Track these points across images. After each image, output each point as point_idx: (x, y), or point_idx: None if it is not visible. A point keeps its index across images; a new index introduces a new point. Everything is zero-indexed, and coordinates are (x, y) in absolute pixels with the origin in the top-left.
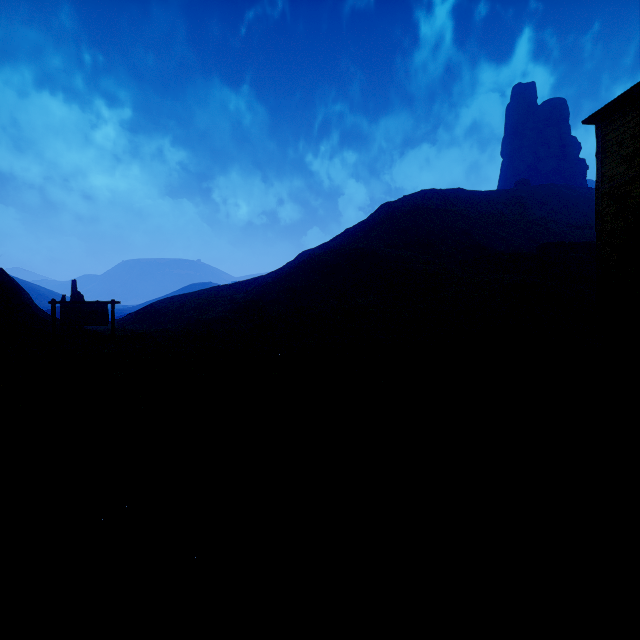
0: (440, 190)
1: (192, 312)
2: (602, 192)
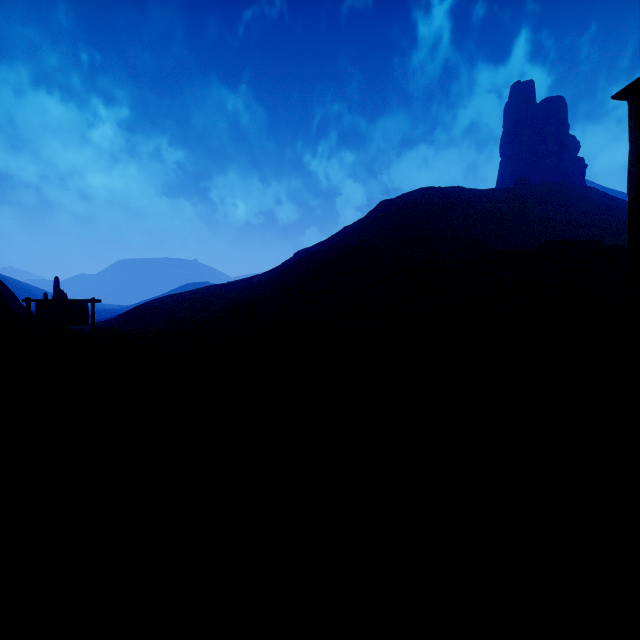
0: (439, 188)
1: (185, 312)
2: (636, 175)
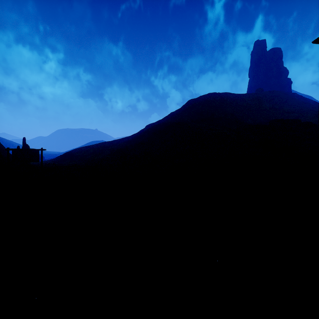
0: (218, 93)
1: (90, 155)
2: None
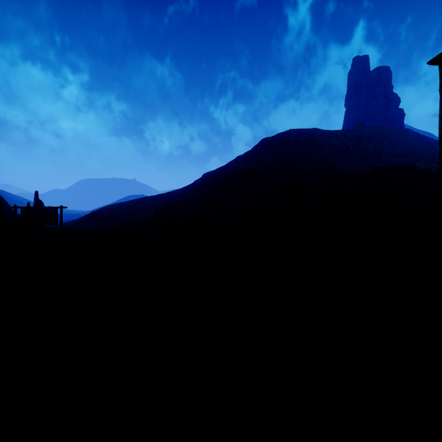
0: (303, 129)
1: (127, 215)
2: None
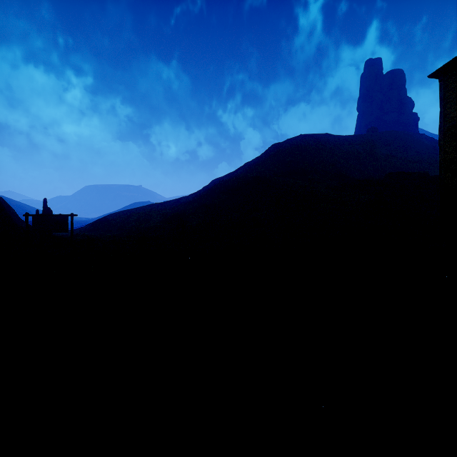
0: (314, 135)
1: (134, 223)
2: (444, 130)
